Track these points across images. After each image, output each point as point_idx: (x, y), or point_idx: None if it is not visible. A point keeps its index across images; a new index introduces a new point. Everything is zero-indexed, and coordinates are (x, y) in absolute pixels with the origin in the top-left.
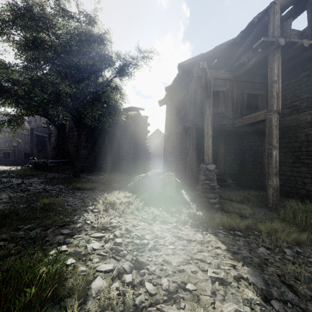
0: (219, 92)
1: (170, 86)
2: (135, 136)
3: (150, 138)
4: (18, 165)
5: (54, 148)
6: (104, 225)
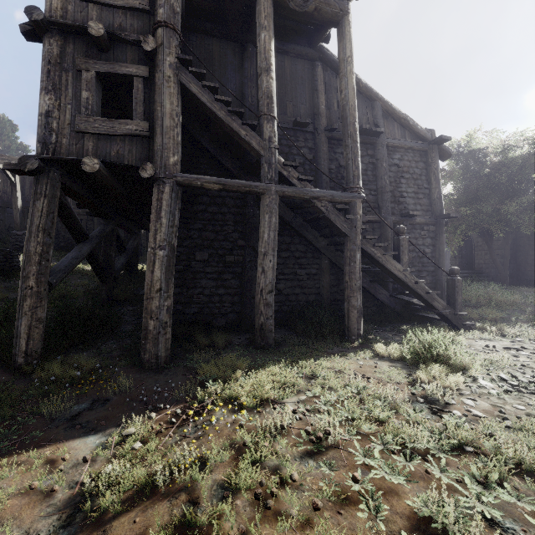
0: None
1: None
2: None
3: None
4: None
5: (455, 257)
6: None
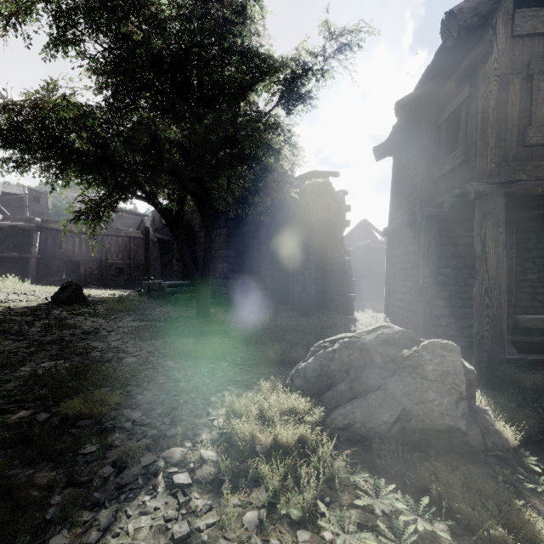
0: None
1: (411, 95)
2: (320, 233)
3: (349, 239)
4: (132, 287)
5: (179, 260)
6: None
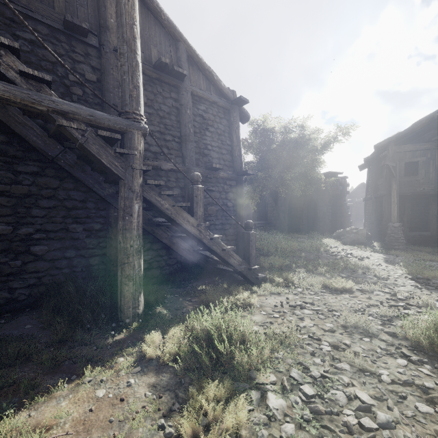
0: (418, 162)
1: (368, 158)
2: (333, 199)
3: (351, 196)
4: None
5: (256, 212)
6: (325, 245)
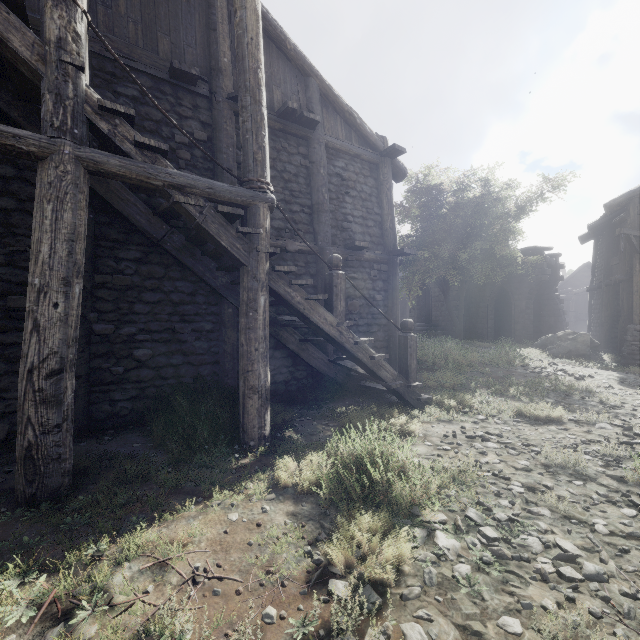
0: None
1: (594, 225)
2: (537, 289)
3: (568, 283)
4: None
5: (414, 309)
6: (523, 357)
